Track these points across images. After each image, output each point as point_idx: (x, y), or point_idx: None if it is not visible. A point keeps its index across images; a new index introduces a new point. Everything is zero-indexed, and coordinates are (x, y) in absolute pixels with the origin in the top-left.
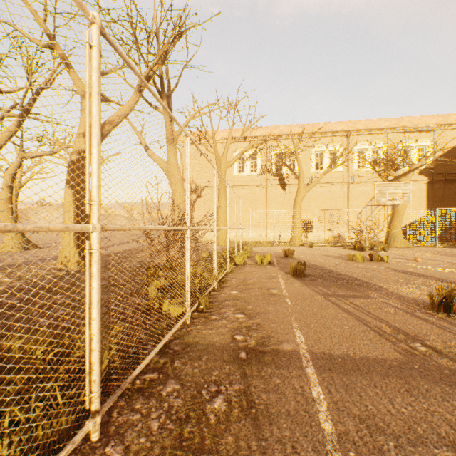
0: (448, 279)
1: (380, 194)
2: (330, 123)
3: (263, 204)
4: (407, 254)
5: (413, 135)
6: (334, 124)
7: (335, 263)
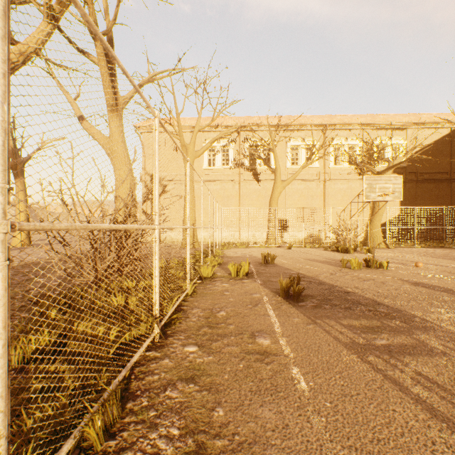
0: None
1: (369, 189)
2: (306, 116)
3: (236, 201)
4: (396, 256)
5: (387, 132)
6: (310, 117)
7: (329, 271)
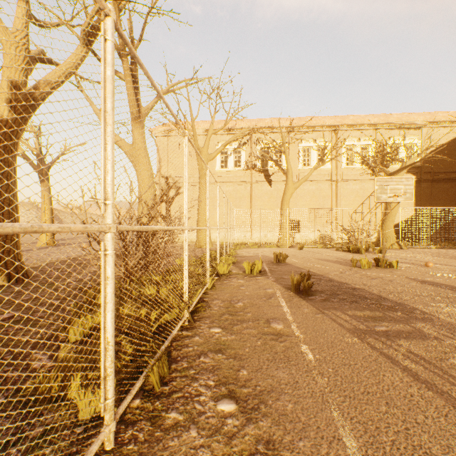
0: None
1: (380, 190)
2: (318, 117)
3: (248, 202)
4: (408, 256)
5: (401, 132)
6: (322, 118)
7: (339, 270)
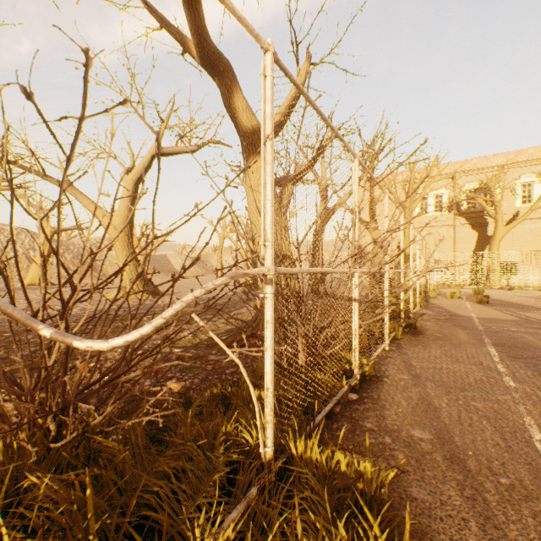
0: None
1: None
2: None
3: (451, 245)
4: None
5: None
6: None
7: (525, 300)
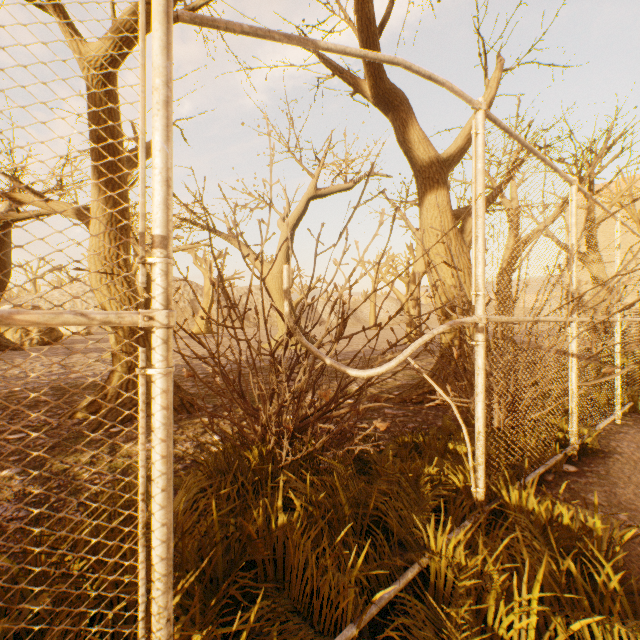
0: None
1: None
2: None
3: None
4: None
5: None
6: None
7: None
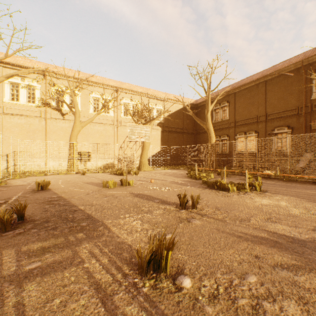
0: (166, 199)
1: (131, 133)
2: (105, 78)
3: (43, 135)
4: (149, 175)
5: (155, 101)
6: (108, 80)
7: (88, 192)
